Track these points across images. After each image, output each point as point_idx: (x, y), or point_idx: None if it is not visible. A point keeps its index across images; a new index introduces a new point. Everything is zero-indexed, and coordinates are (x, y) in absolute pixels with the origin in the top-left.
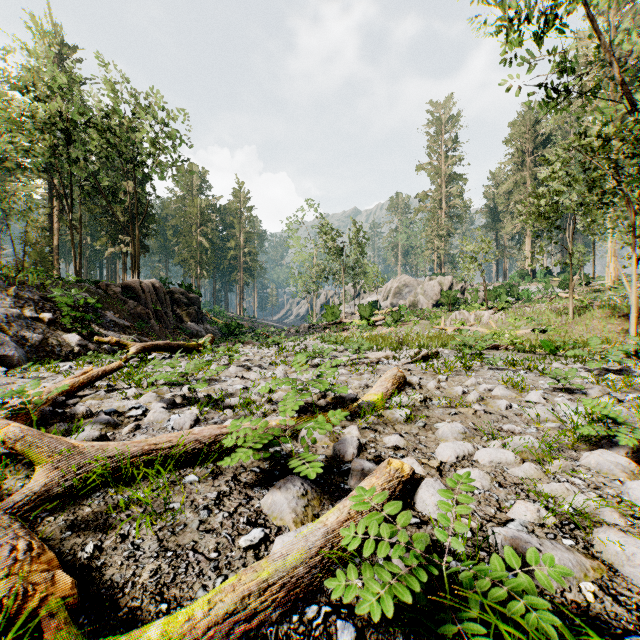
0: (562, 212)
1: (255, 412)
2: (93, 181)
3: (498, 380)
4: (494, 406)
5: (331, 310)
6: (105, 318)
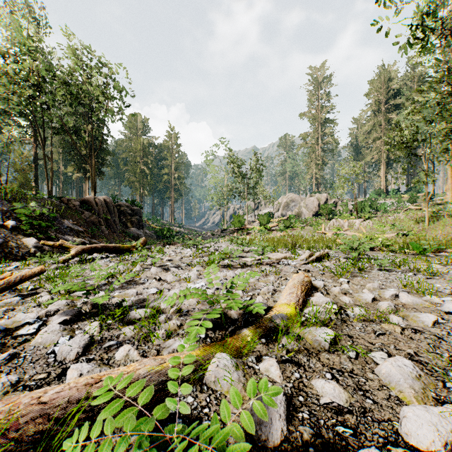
0: (421, 141)
1: (158, 331)
2: (61, 123)
3: (398, 284)
4: (417, 320)
5: (238, 219)
6: (63, 225)
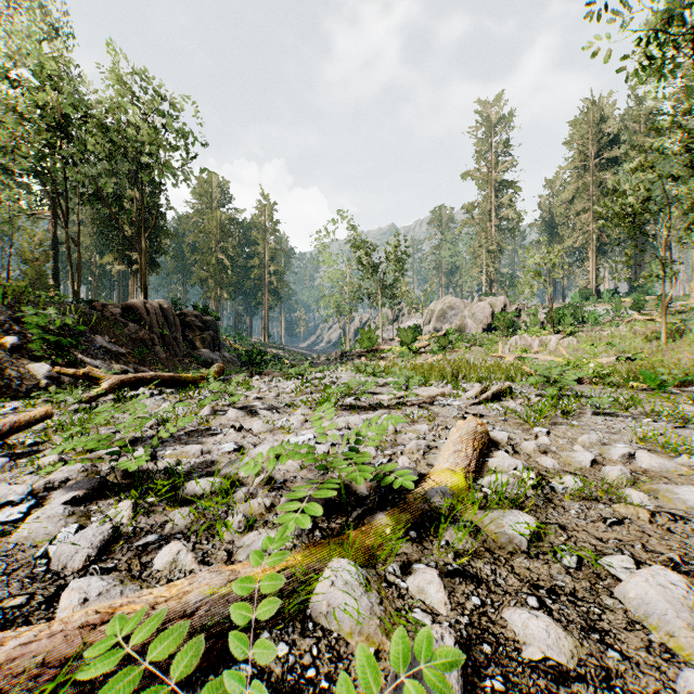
0: (655, 212)
1: (231, 518)
2: (94, 187)
3: (631, 437)
4: (673, 499)
5: (367, 335)
6: (94, 344)
